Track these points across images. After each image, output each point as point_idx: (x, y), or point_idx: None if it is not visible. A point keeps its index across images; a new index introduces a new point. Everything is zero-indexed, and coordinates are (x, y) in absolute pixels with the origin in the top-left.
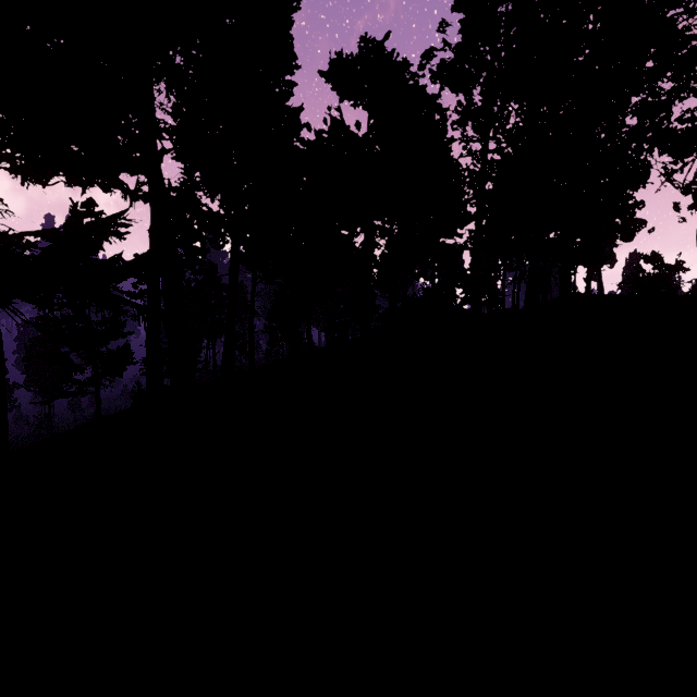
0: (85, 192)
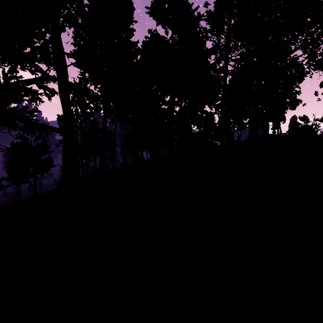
0: (9, 64)
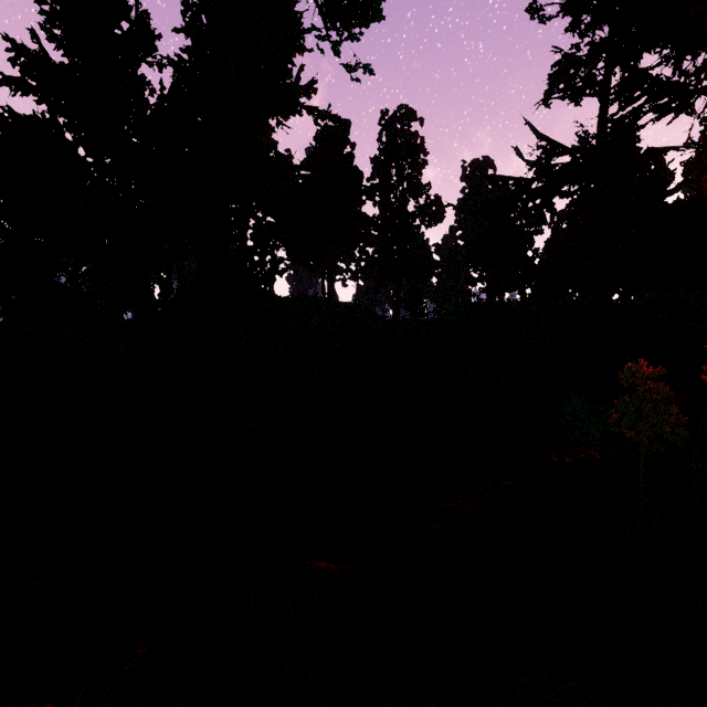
0: None
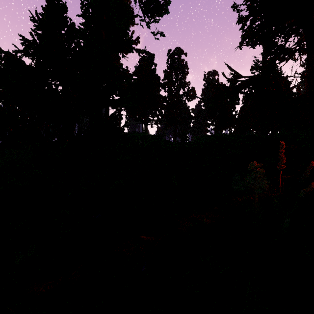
0: None
